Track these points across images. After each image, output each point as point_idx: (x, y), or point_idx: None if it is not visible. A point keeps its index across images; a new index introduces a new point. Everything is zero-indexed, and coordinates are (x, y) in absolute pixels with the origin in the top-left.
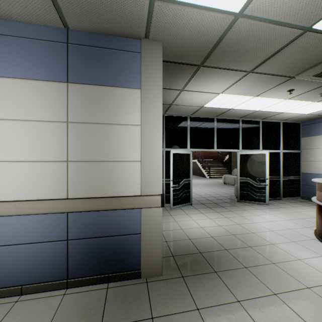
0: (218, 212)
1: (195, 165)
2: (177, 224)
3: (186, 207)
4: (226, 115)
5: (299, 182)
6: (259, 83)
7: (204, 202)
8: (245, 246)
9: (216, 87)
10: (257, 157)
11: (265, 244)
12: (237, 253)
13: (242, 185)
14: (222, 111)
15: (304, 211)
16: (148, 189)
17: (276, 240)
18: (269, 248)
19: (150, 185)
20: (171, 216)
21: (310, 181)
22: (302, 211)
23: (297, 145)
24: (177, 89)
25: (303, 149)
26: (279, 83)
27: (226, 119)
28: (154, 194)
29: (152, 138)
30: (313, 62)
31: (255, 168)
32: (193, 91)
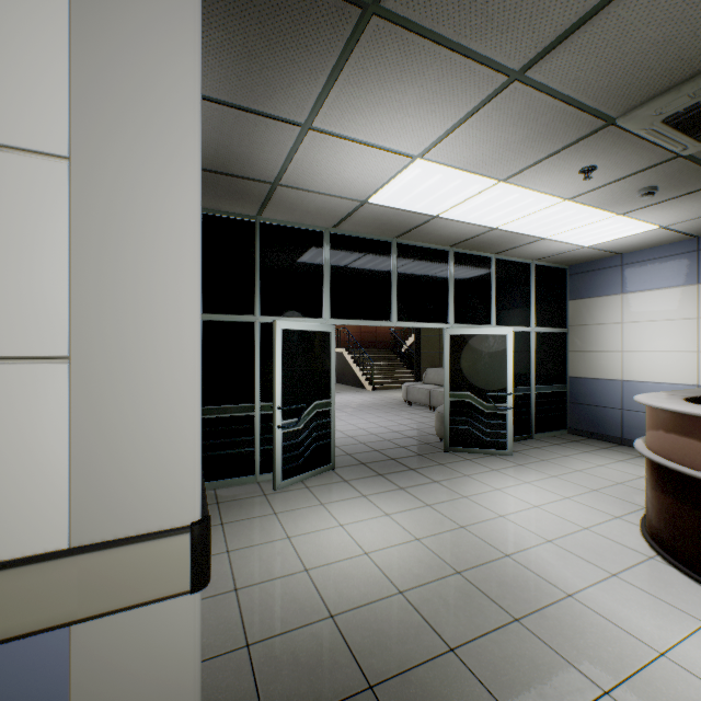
0: (405, 487)
1: (341, 361)
2: (293, 550)
3: (321, 477)
4: (421, 236)
5: (564, 397)
6: (525, 132)
7: (365, 458)
8: (503, 622)
9: (410, 131)
10: (488, 342)
11: (554, 601)
12: (490, 664)
13: (455, 410)
14: (412, 222)
15: (589, 466)
16: (117, 508)
17: (573, 578)
18: (569, 615)
19: (130, 484)
20: (275, 516)
21: (586, 395)
22: (585, 466)
23: (560, 317)
24: (291, 119)
25: (572, 326)
26: (572, 140)
27: (420, 247)
28: (149, 535)
29: (139, 234)
30: (685, 65)
31: (485, 368)
32: (341, 138)
